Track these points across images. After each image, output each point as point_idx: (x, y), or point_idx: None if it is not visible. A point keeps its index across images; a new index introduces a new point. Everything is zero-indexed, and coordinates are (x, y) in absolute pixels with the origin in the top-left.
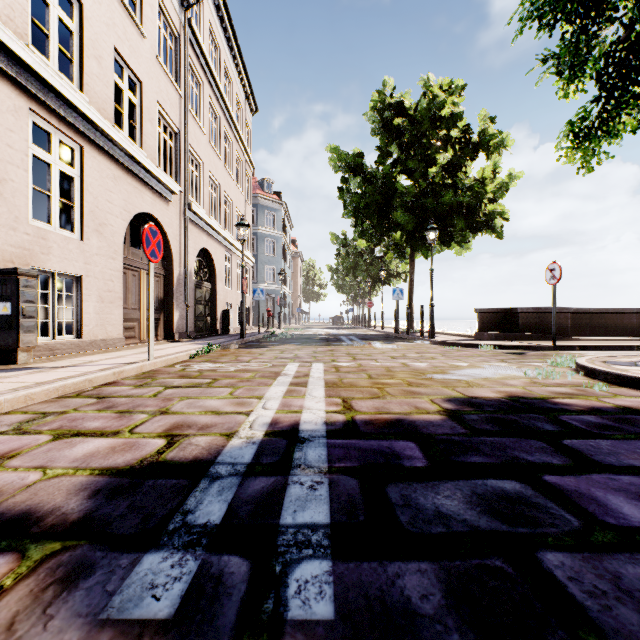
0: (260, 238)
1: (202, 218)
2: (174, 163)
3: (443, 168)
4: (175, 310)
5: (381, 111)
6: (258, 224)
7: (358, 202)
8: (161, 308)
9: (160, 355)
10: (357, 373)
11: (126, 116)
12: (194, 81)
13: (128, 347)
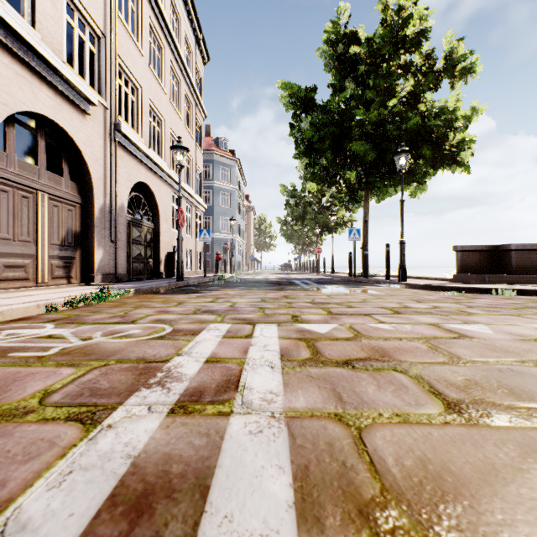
0: (215, 191)
1: (137, 146)
2: (97, 73)
3: (401, 102)
4: (96, 247)
5: (335, 44)
6: (214, 178)
7: (311, 136)
8: (76, 244)
9: None
10: (378, 370)
11: None
12: None
13: None
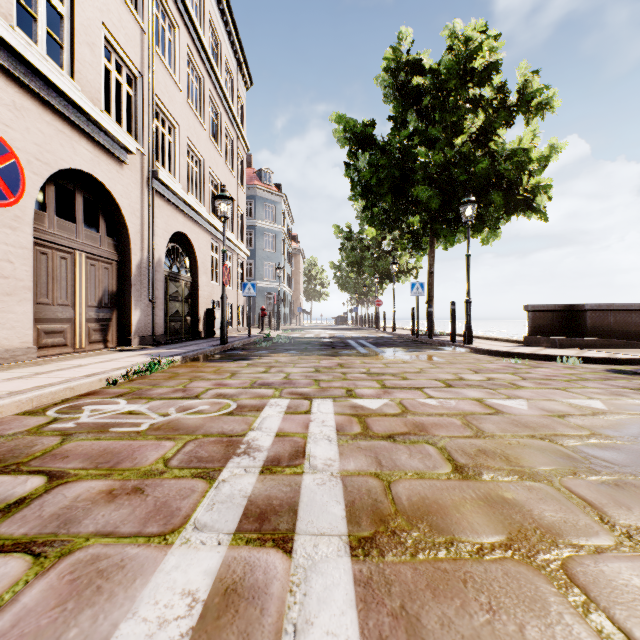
0: (258, 232)
1: (175, 192)
2: (134, 116)
3: (470, 139)
4: (134, 307)
5: (396, 72)
6: (256, 217)
7: (369, 178)
8: (113, 305)
9: (46, 383)
10: (413, 443)
11: (43, 25)
12: (166, 22)
13: (38, 361)
